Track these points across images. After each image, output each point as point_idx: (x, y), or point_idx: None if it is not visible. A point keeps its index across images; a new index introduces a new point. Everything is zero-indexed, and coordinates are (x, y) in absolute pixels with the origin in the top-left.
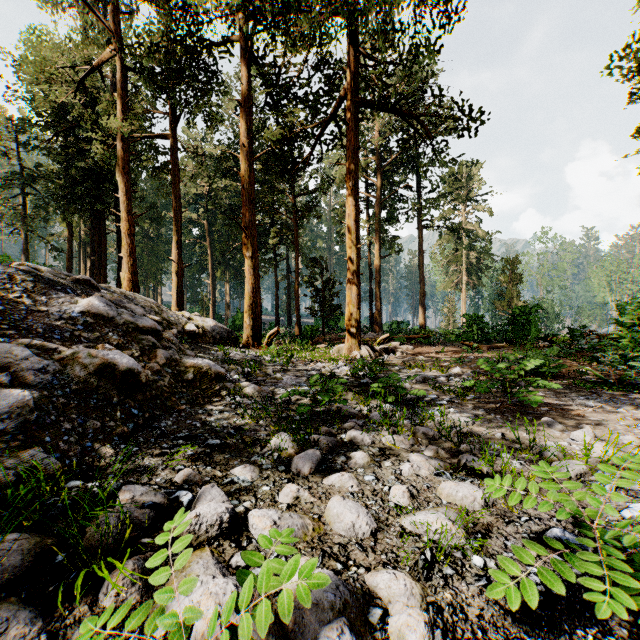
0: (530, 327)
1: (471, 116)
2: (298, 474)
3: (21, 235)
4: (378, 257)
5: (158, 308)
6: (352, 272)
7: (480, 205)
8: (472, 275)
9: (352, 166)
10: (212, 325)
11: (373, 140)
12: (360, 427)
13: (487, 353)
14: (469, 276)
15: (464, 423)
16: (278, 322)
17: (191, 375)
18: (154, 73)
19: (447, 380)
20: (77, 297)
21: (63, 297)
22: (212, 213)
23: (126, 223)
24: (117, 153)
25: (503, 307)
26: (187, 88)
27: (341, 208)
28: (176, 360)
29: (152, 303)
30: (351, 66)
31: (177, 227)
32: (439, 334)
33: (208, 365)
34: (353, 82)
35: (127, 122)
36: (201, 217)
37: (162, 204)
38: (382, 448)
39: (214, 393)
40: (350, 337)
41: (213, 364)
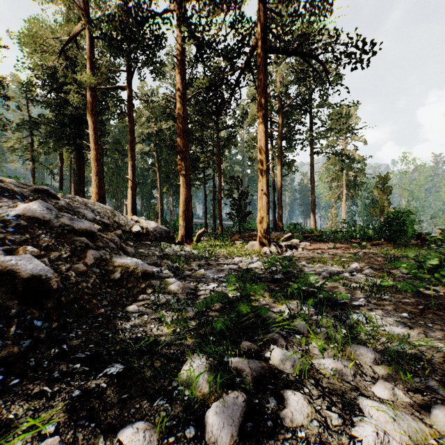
0: (407, 228)
1: (365, 50)
2: (213, 444)
3: (30, 164)
4: (280, 176)
5: (112, 213)
6: (263, 184)
7: (357, 136)
8: (350, 189)
9: (263, 100)
10: (154, 226)
11: (276, 88)
12: (284, 339)
13: (373, 249)
14: (348, 190)
15: (398, 336)
16: (206, 224)
17: (118, 274)
18: (114, 39)
19: (351, 276)
20: (20, 202)
21: (5, 202)
22: (160, 147)
23: (94, 151)
24: (88, 100)
25: (376, 212)
26: (137, 48)
27: (252, 140)
28: (106, 260)
29: (108, 209)
30: (262, 21)
31: (132, 154)
32: (329, 233)
33: (135, 264)
34: (264, 33)
35: (94, 76)
36: (152, 150)
37: (126, 142)
38: (318, 379)
39: (139, 291)
40: (261, 236)
41: (141, 263)
